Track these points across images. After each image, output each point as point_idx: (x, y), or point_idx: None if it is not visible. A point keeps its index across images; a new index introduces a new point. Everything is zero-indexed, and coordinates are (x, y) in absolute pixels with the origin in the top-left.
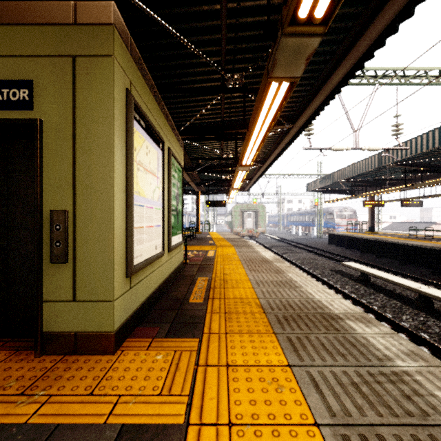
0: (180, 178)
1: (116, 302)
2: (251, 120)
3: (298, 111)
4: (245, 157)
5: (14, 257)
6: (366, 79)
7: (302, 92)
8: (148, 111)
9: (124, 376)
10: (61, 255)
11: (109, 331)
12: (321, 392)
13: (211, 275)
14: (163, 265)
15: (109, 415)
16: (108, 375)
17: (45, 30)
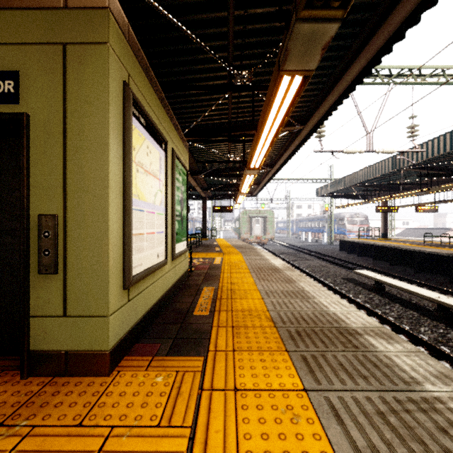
0: (184, 181)
1: (111, 318)
2: (260, 120)
3: (309, 112)
4: (254, 160)
5: (0, 267)
6: (380, 78)
7: (313, 91)
8: (149, 108)
9: (119, 402)
10: (50, 266)
11: (104, 349)
12: (343, 423)
13: (217, 285)
14: (166, 274)
15: (99, 452)
16: (101, 401)
17: (33, 15)
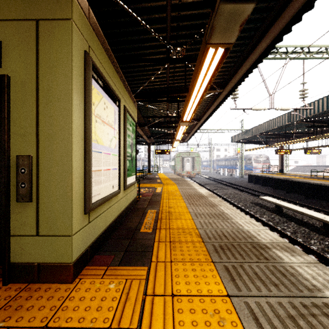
0: (134, 130)
1: (74, 237)
2: (191, 84)
3: (227, 79)
4: (185, 114)
5: None
6: (279, 54)
7: (230, 63)
8: (106, 73)
9: (78, 306)
10: (26, 195)
11: (68, 262)
12: (261, 326)
13: (158, 208)
14: (120, 201)
15: None
16: (64, 304)
17: None
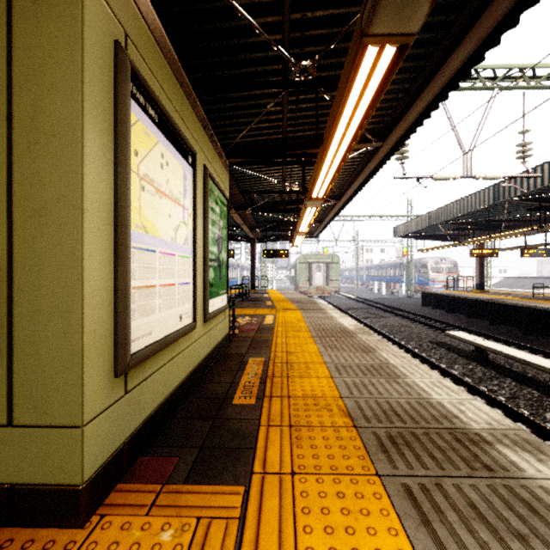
0: (224, 214)
1: (88, 427)
2: (328, 125)
3: (391, 123)
4: (317, 186)
5: None
6: (481, 82)
7: (398, 93)
8: (166, 98)
9: None
10: None
11: (75, 482)
12: None
13: (268, 355)
14: (195, 343)
15: None
16: None
17: None
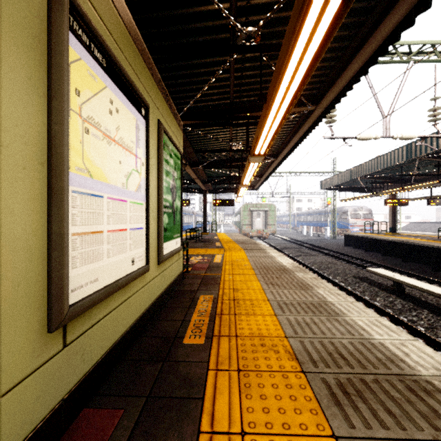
0: (178, 166)
1: (9, 396)
2: (271, 84)
3: (323, 89)
4: (259, 143)
5: None
6: (398, 56)
7: (330, 61)
8: (116, 47)
9: None
10: None
11: None
12: None
13: (217, 292)
14: (149, 284)
15: None
16: None
17: None
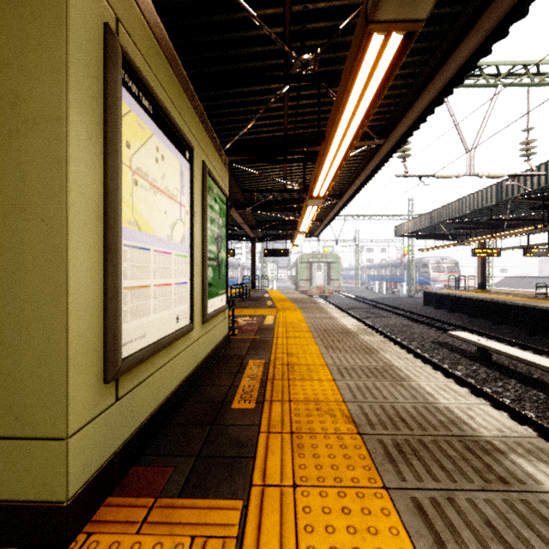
0: (223, 212)
1: (74, 439)
2: (330, 120)
3: (393, 120)
4: (318, 184)
5: None
6: (484, 78)
7: (401, 89)
8: (161, 89)
9: None
10: None
11: (59, 499)
12: None
13: (268, 356)
14: (193, 345)
15: None
16: None
17: None
